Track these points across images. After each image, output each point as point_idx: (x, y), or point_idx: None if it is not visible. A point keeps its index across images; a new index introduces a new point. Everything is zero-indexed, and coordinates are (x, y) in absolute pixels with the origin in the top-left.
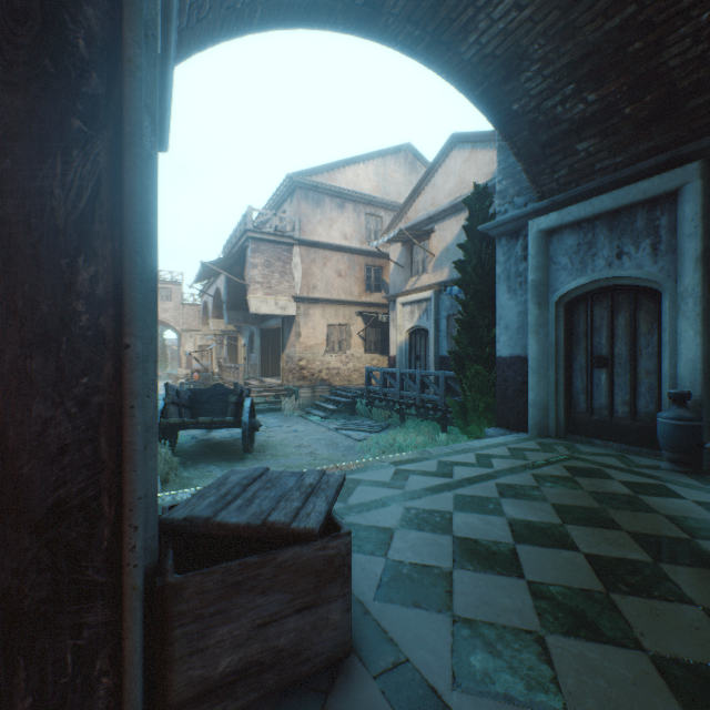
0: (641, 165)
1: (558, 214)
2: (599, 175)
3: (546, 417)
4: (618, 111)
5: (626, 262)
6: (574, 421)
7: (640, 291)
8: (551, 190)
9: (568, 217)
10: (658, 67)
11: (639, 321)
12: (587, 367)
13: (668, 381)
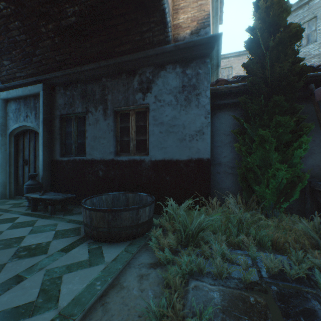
0: (30, 80)
1: (7, 93)
2: (20, 79)
3: (6, 189)
4: (11, 52)
5: (29, 119)
6: (18, 189)
7: (37, 132)
8: (5, 80)
9: (10, 95)
10: (14, 38)
11: (37, 145)
12: (23, 165)
13: (39, 169)
